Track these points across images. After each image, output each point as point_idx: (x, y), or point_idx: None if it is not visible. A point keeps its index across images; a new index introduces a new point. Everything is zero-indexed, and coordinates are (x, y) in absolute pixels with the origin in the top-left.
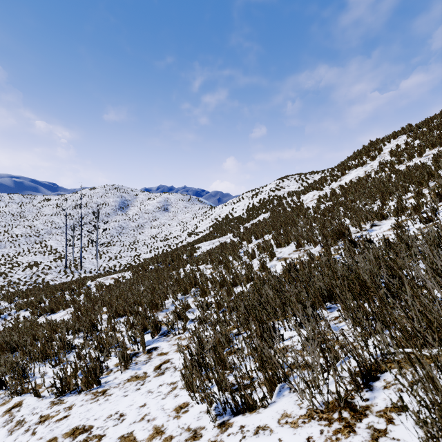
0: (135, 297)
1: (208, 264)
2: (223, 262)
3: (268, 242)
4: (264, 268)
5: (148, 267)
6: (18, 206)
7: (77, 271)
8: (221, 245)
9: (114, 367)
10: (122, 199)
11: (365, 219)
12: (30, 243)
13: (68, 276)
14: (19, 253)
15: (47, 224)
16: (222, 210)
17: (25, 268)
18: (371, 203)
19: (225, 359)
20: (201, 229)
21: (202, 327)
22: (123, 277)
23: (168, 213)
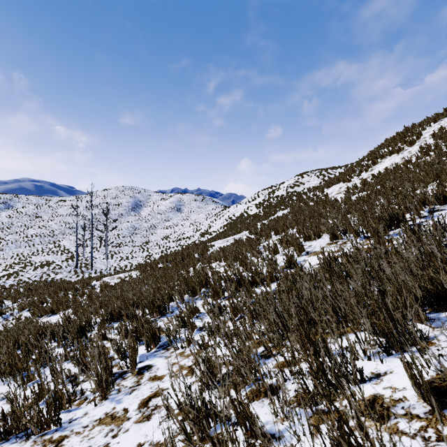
0: (135, 298)
1: (222, 261)
2: (239, 258)
3: (294, 234)
4: (292, 265)
5: (156, 266)
6: (35, 207)
7: (87, 271)
8: (236, 242)
9: (91, 394)
10: (135, 200)
11: (422, 204)
12: (44, 243)
13: (77, 276)
14: (33, 253)
15: (62, 224)
16: (237, 209)
17: (36, 268)
18: (424, 186)
19: (252, 417)
20: (214, 229)
21: (213, 341)
22: (130, 277)
23: (181, 213)
